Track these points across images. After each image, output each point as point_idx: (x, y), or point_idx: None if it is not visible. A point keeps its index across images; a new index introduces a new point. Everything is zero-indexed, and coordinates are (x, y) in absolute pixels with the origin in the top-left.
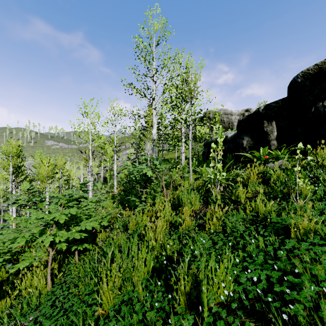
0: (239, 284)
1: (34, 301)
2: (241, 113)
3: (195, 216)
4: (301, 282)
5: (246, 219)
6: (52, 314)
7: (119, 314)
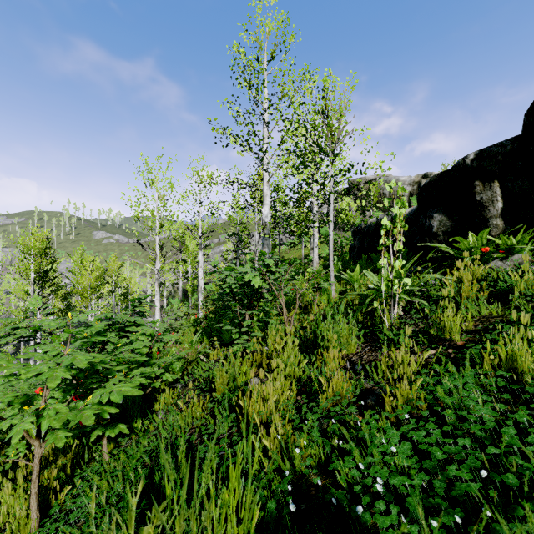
0: None
1: None
2: (414, 181)
3: (351, 368)
4: None
5: (487, 386)
6: None
7: None
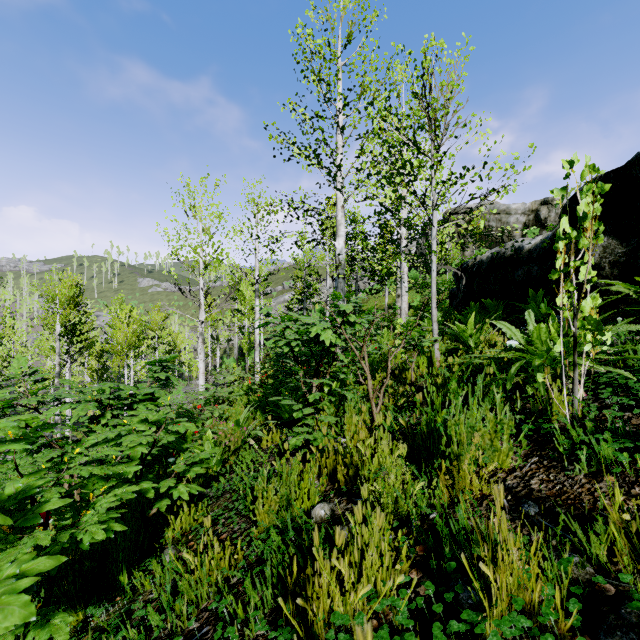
0: None
1: None
2: (530, 210)
3: (513, 507)
4: None
5: None
6: None
7: None
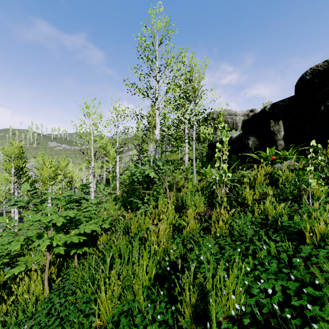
0: (250, 295)
1: (30, 308)
2: (245, 114)
3: (200, 218)
4: (323, 295)
5: (255, 222)
6: (47, 323)
7: (118, 325)
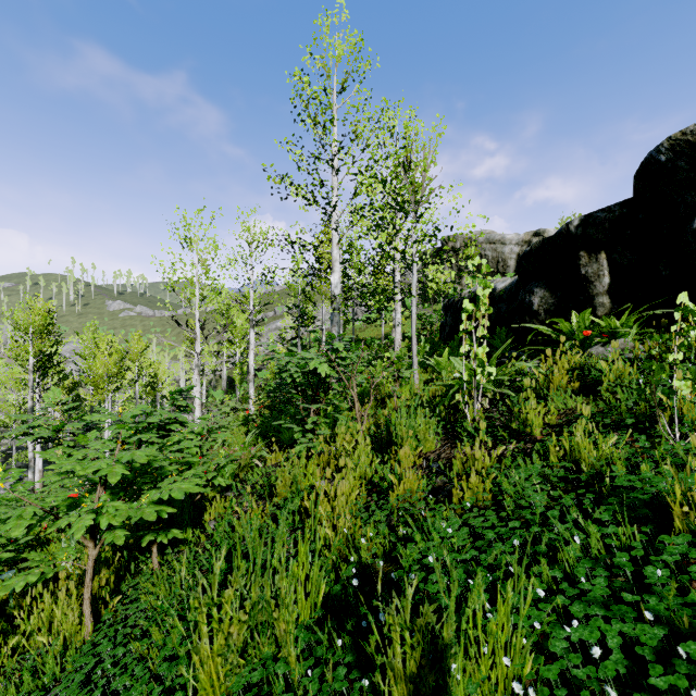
0: (544, 652)
1: (49, 667)
2: (524, 241)
3: (427, 466)
4: None
5: (551, 477)
6: None
7: None
